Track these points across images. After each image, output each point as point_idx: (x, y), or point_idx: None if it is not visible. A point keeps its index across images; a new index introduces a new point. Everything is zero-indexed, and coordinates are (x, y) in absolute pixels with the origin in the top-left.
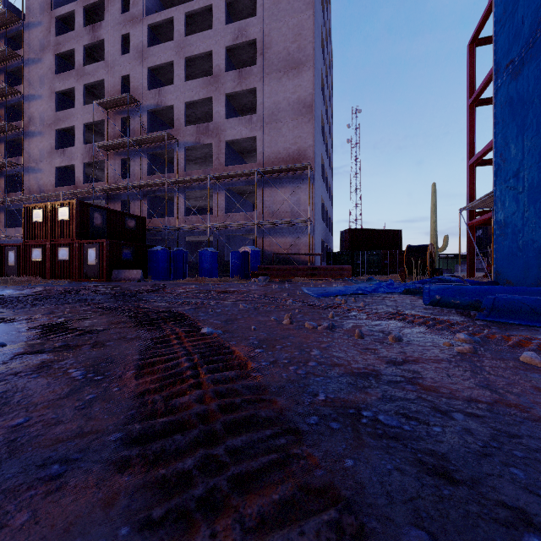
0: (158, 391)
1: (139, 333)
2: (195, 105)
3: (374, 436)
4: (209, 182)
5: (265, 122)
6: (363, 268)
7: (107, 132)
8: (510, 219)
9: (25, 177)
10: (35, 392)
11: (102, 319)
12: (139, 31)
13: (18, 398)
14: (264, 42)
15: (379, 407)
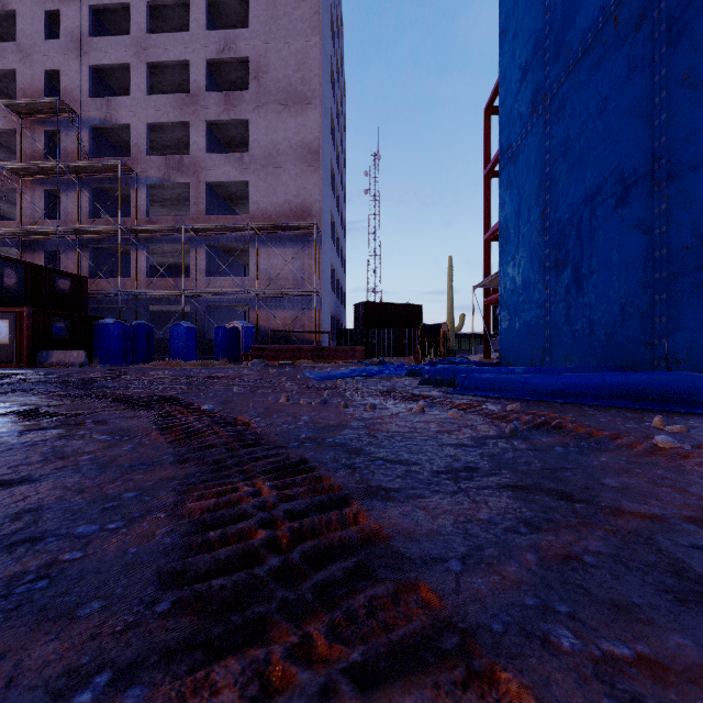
0: (185, 439)
1: (135, 413)
2: (163, 128)
3: (329, 446)
4: (184, 234)
5: (260, 164)
6: (380, 349)
7: (21, 148)
8: (510, 301)
9: None
10: (81, 447)
11: (79, 405)
12: (76, 11)
13: (70, 450)
14: (259, 64)
15: (339, 437)
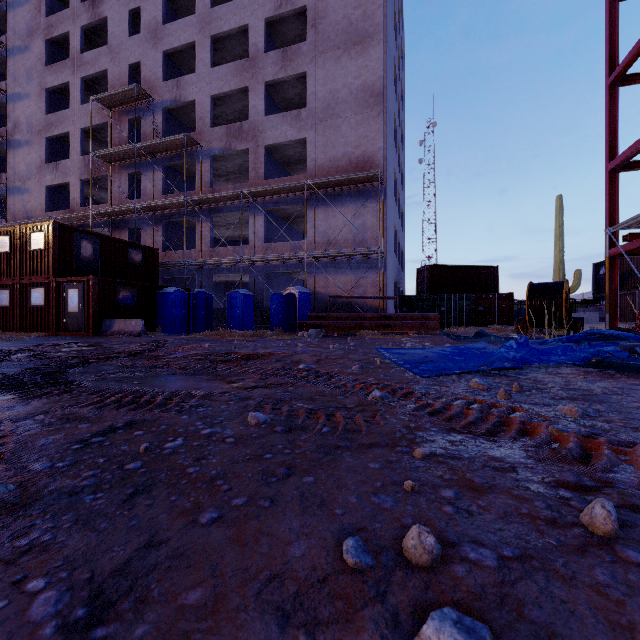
0: None
1: None
2: (225, 100)
3: None
4: (241, 200)
5: (317, 118)
6: (450, 317)
7: (111, 138)
8: None
9: (9, 199)
10: None
11: None
12: (152, 4)
13: None
14: (316, 10)
15: None
